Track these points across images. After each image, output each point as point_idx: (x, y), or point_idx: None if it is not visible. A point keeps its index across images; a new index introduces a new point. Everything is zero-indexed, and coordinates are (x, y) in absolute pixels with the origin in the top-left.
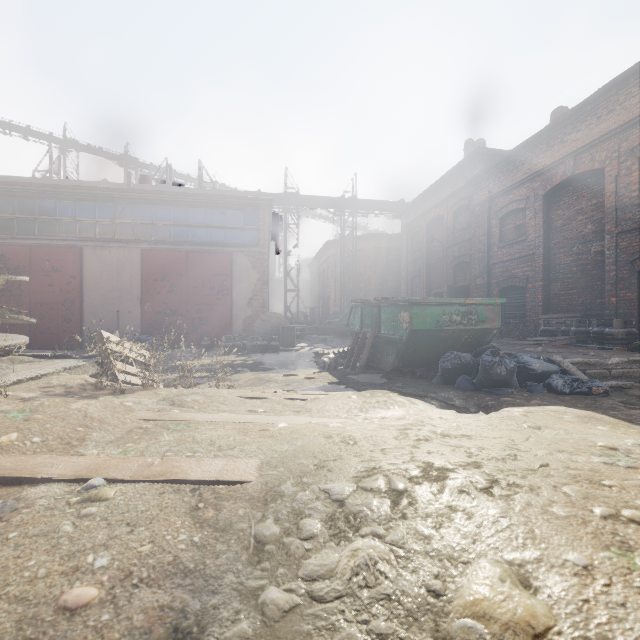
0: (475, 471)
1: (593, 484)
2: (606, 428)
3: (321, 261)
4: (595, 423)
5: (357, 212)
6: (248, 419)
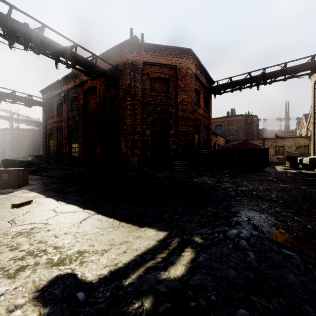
0: None
1: None
2: None
3: (1, 134)
4: None
5: (19, 123)
6: None
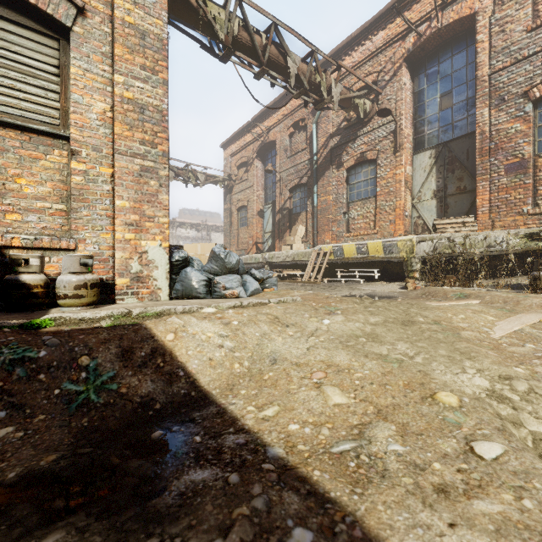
0: (369, 302)
1: (341, 299)
2: (333, 389)
3: None
4: (348, 437)
5: None
6: (516, 319)
